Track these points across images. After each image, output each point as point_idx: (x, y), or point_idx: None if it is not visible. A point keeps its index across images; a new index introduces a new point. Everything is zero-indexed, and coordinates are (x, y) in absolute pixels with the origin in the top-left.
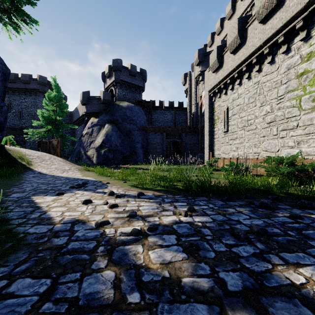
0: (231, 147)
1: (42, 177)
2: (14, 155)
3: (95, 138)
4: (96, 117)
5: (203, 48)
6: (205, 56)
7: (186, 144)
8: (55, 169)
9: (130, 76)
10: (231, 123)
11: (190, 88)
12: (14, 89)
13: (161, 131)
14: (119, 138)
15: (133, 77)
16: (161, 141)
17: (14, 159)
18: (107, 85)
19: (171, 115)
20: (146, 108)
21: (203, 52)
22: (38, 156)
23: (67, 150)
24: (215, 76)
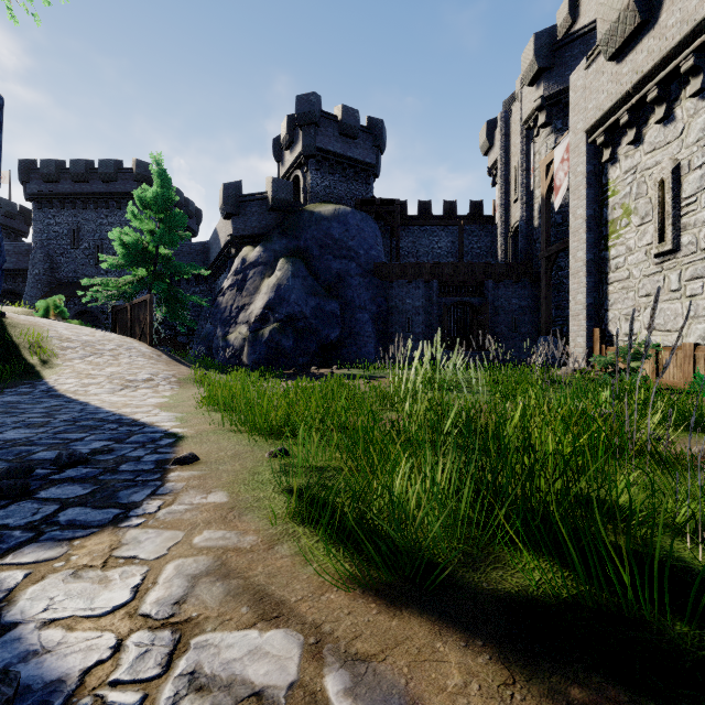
0: (697, 307)
1: (13, 410)
2: (17, 338)
3: (250, 297)
4: (255, 245)
5: (549, 28)
6: (559, 50)
7: (497, 312)
8: (108, 377)
9: (341, 137)
10: (694, 217)
11: (506, 159)
12: (86, 197)
13: (426, 275)
14: (311, 294)
15: (350, 140)
16: (426, 305)
17: (13, 350)
18: (285, 169)
19: (449, 238)
20: (383, 222)
21: (551, 41)
22: (86, 341)
23: (183, 329)
24: (618, 69)
